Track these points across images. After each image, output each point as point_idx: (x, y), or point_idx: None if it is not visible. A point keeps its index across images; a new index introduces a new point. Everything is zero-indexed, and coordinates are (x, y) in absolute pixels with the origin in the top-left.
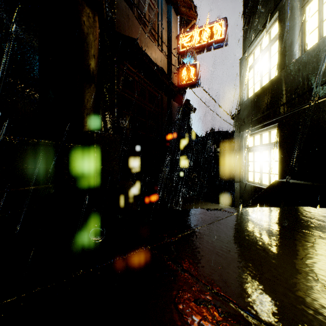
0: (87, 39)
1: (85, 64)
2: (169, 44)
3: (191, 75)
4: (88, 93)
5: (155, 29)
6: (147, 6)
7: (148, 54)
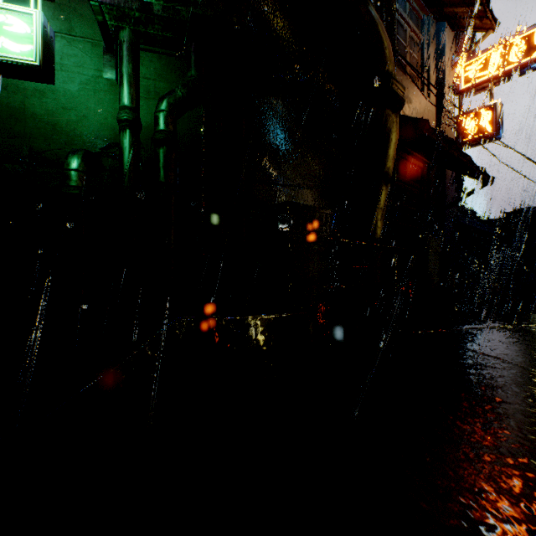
0: (390, 145)
1: (386, 168)
2: (440, 81)
3: (483, 123)
4: (384, 195)
5: (418, 68)
6: (407, 42)
7: (411, 111)
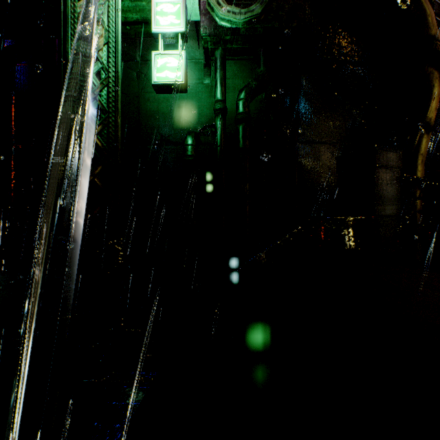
0: (432, 98)
1: (428, 119)
2: None
3: None
4: (425, 143)
5: None
6: None
7: None
